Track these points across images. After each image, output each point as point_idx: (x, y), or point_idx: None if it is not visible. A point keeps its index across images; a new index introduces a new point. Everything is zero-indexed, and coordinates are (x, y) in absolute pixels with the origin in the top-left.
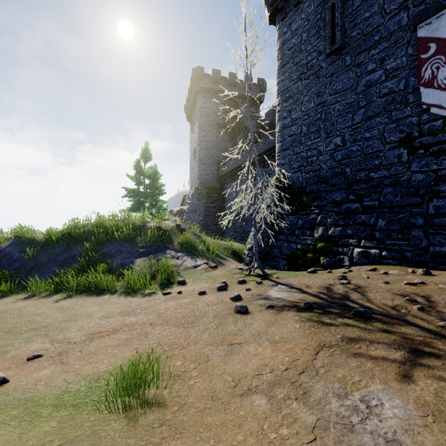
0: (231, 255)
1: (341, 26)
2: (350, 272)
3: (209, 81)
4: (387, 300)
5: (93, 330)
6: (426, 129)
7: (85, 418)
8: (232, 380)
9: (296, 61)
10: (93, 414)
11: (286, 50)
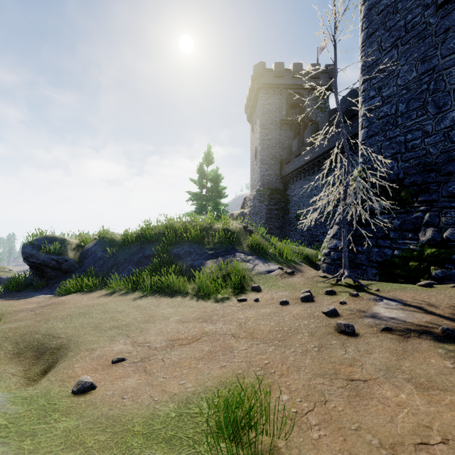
0: (303, 260)
1: None
2: None
3: (271, 76)
4: None
5: (172, 336)
6: None
7: None
8: (379, 444)
9: (389, 26)
10: None
11: (374, 15)
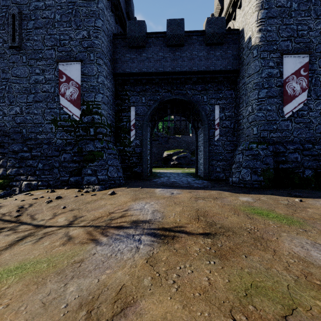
0: None
1: (19, 33)
2: (10, 198)
3: None
4: (6, 211)
5: None
6: (63, 117)
7: None
8: None
9: None
10: None
11: None
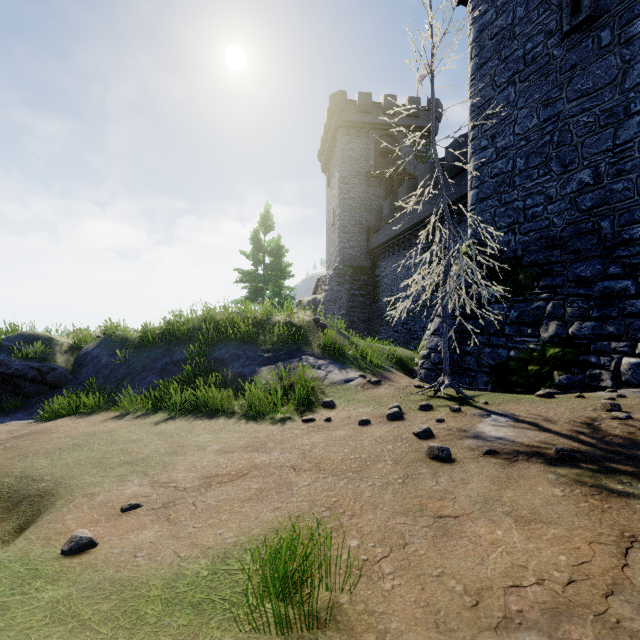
0: (395, 365)
1: None
2: (623, 399)
3: (354, 111)
4: None
5: (209, 471)
6: None
7: (215, 637)
8: (464, 590)
9: (504, 55)
10: (227, 629)
11: (487, 40)
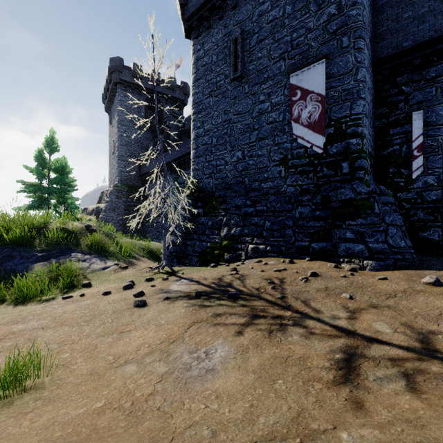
0: (147, 255)
1: (241, 59)
2: (242, 265)
3: (130, 75)
4: (256, 284)
5: None
6: (295, 153)
7: None
8: (113, 358)
9: (208, 79)
10: None
11: (200, 66)
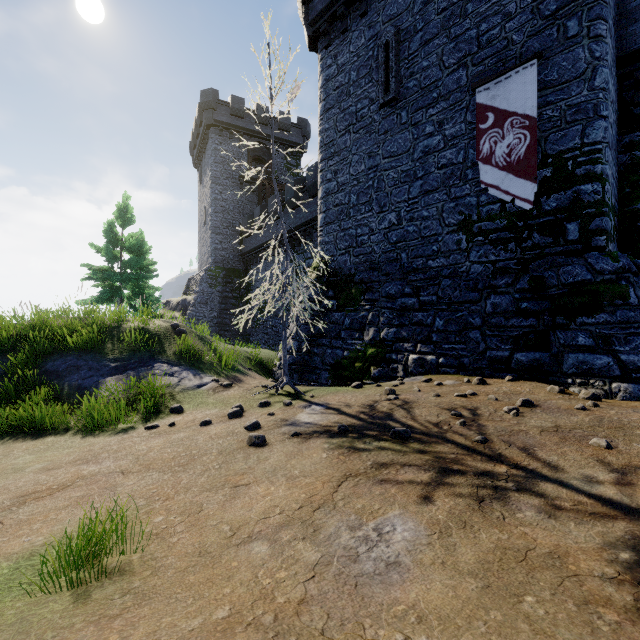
0: (255, 367)
1: (396, 72)
2: (402, 385)
3: (227, 113)
4: (432, 416)
5: (25, 490)
6: (485, 212)
7: (7, 606)
8: (230, 529)
9: (343, 107)
10: (20, 599)
11: (331, 90)
